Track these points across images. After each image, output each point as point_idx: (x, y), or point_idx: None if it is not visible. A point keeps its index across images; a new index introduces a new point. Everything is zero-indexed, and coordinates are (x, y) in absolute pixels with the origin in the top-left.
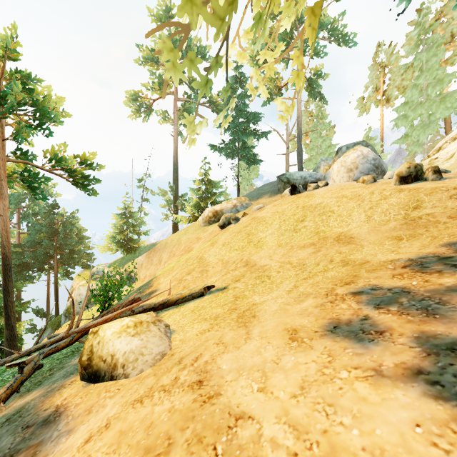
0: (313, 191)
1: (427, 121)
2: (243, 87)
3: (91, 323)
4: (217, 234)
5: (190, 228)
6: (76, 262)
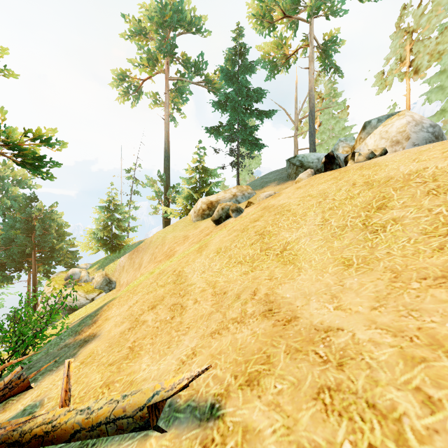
0: (372, 160)
1: None
2: (243, 60)
3: None
4: (210, 232)
5: (180, 223)
6: (55, 261)
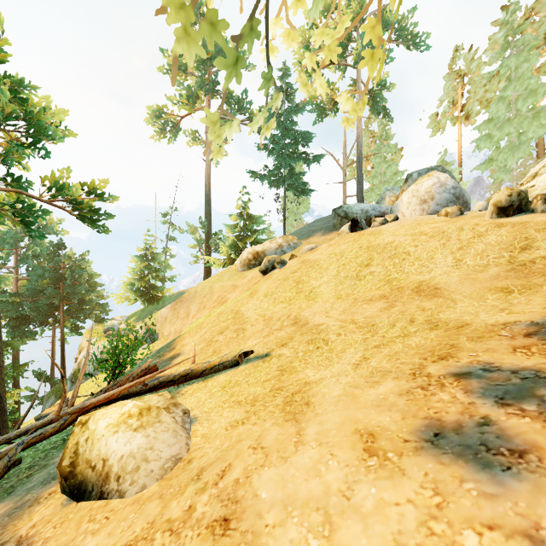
0: (380, 227)
1: (516, 141)
2: (290, 101)
3: (90, 402)
4: (258, 281)
5: (225, 273)
6: (86, 314)
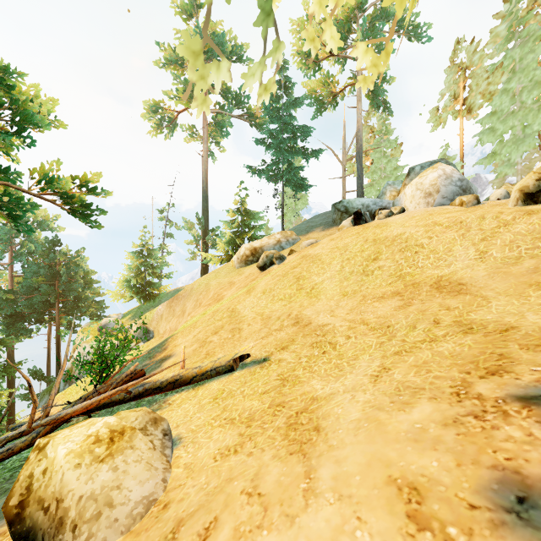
0: (386, 219)
1: (521, 134)
2: (288, 95)
3: (65, 412)
4: (255, 278)
5: (222, 269)
6: (82, 312)
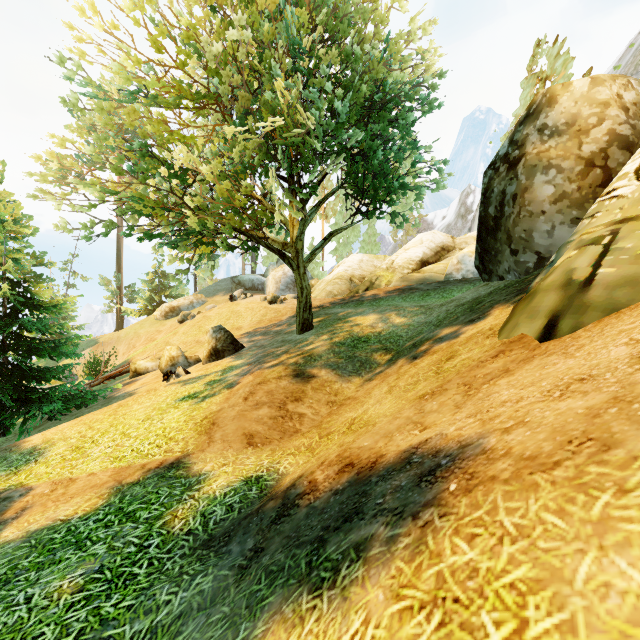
0: (241, 301)
1: (346, 241)
2: None
3: (112, 373)
4: (177, 327)
5: (145, 322)
6: None
